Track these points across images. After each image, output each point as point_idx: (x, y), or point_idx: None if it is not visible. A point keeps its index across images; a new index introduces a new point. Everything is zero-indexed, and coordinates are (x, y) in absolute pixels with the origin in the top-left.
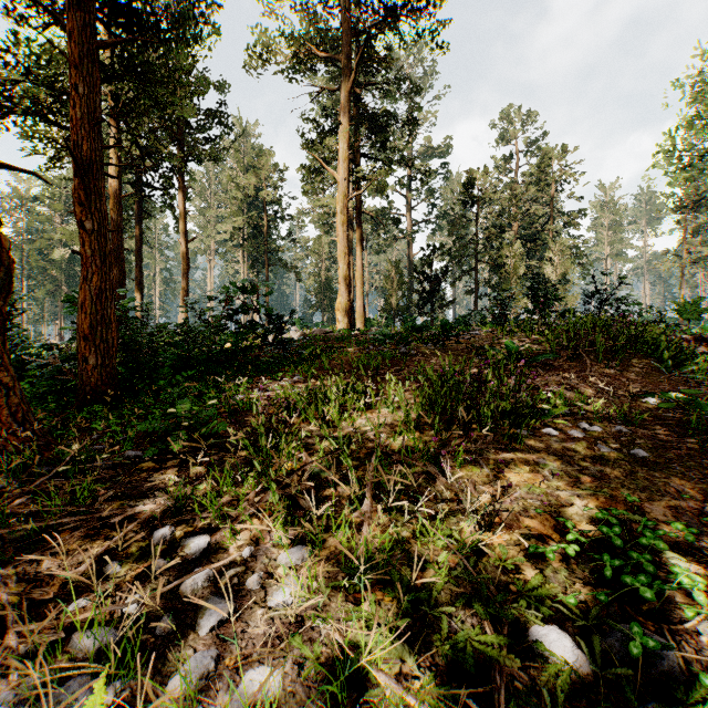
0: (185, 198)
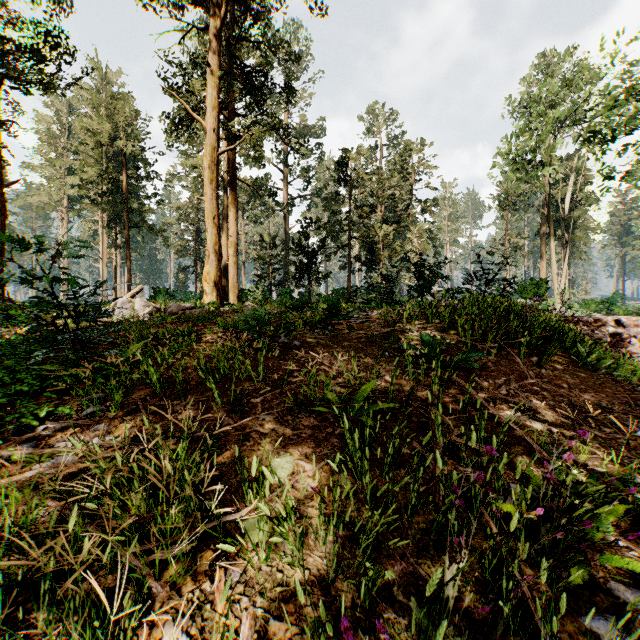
0: None
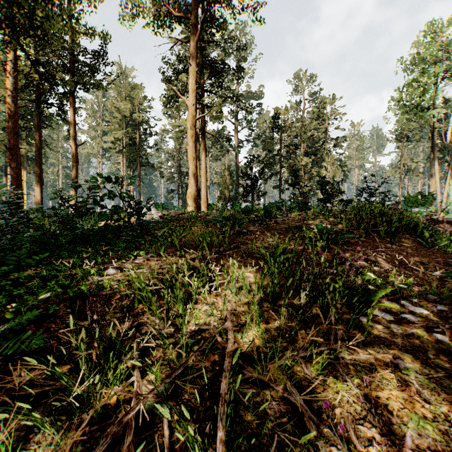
0: (74, 113)
